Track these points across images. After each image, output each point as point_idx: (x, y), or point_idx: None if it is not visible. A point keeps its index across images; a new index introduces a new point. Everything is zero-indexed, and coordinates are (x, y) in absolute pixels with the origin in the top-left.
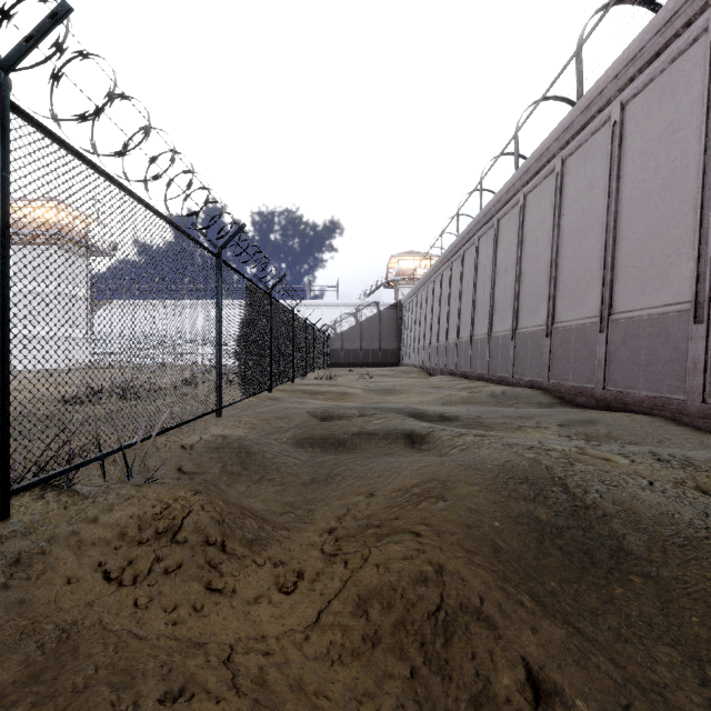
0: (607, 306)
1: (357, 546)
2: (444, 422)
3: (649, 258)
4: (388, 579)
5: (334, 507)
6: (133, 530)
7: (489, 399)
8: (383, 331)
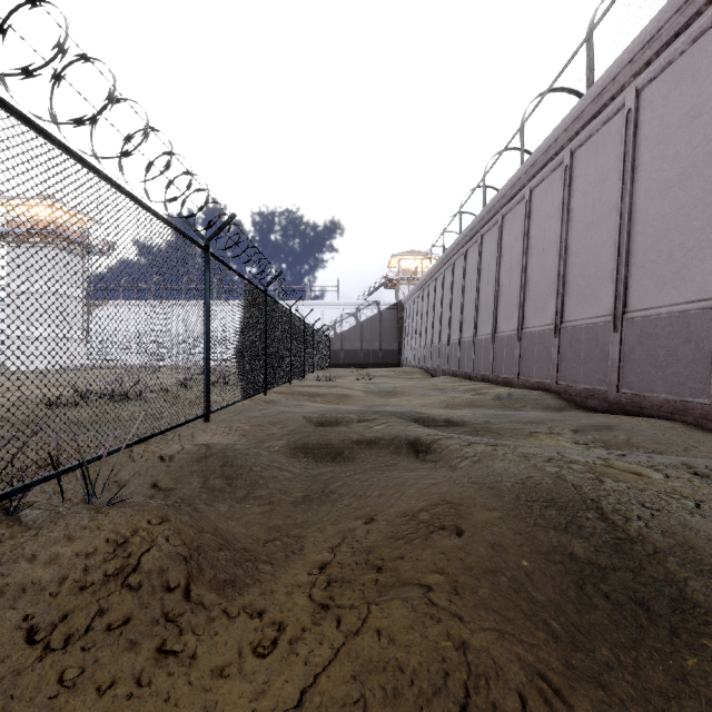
0: (621, 303)
1: (353, 594)
2: (450, 428)
3: (668, 252)
4: (393, 653)
5: (328, 534)
6: (77, 573)
7: (495, 401)
8: (384, 331)
